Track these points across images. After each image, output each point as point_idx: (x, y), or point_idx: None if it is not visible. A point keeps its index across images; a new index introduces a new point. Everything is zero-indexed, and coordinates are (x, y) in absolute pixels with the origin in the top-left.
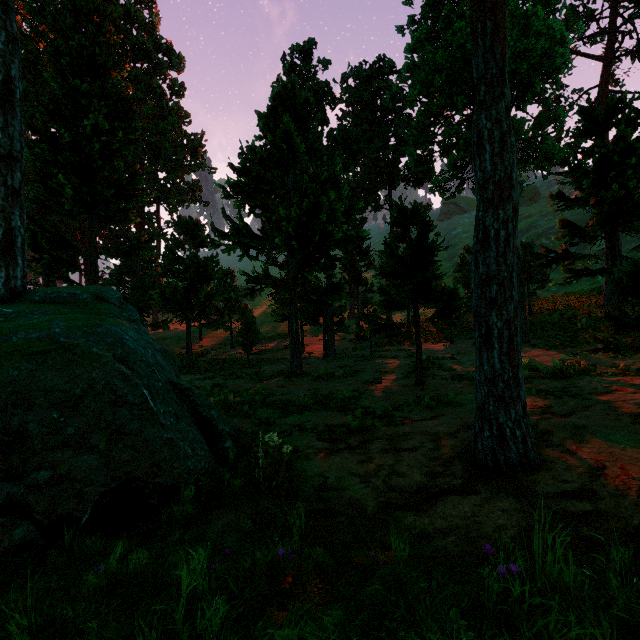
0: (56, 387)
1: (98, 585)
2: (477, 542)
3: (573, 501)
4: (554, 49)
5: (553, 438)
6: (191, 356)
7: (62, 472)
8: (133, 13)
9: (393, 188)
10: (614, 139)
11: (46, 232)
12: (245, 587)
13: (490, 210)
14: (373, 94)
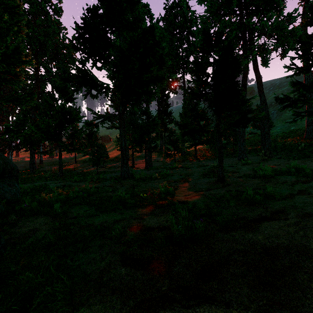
0: None
1: None
2: None
3: None
4: None
5: None
6: (62, 169)
7: None
8: None
9: (186, 72)
10: None
11: None
12: None
13: None
14: (174, 17)
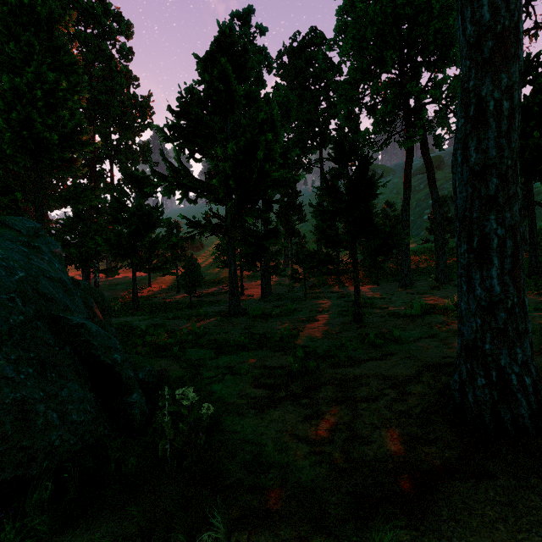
0: None
1: None
2: None
3: None
4: None
5: None
6: (136, 299)
7: None
8: None
9: (324, 147)
10: (533, 91)
11: None
12: None
13: (488, 74)
14: (306, 62)
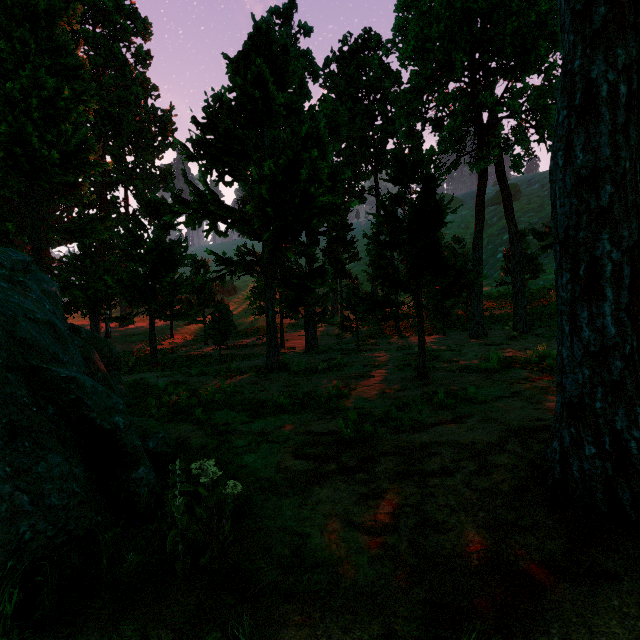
0: None
1: None
2: None
3: None
4: None
5: None
6: (155, 352)
7: None
8: None
9: (380, 171)
10: None
11: None
12: None
13: (599, 50)
14: (358, 69)
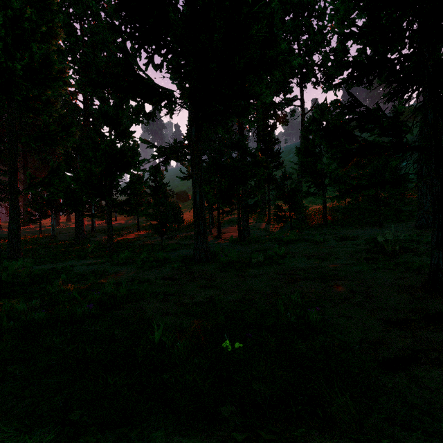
0: None
1: None
2: None
3: None
4: None
5: None
6: (112, 240)
7: None
8: None
9: (306, 80)
10: None
11: None
12: None
13: None
14: None
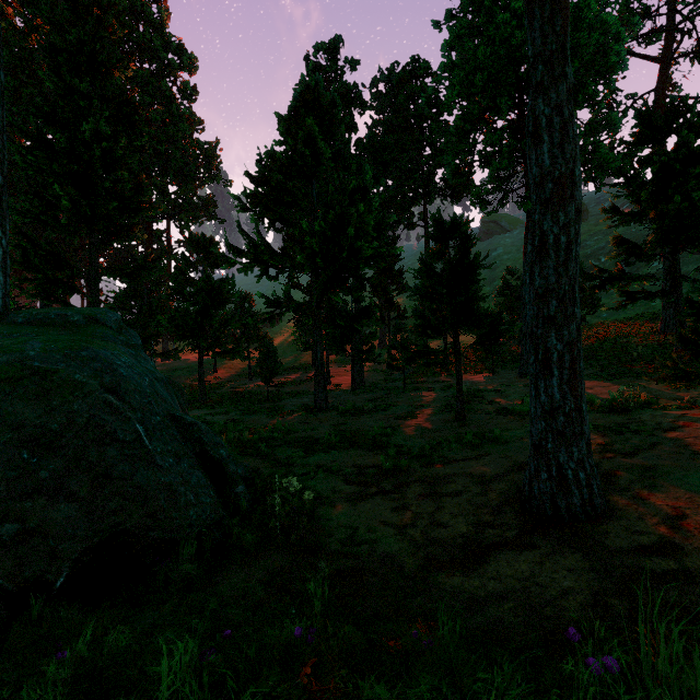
0: (27, 421)
1: (59, 677)
2: (541, 610)
3: (653, 558)
4: (608, 46)
5: (619, 481)
6: (204, 389)
7: (32, 525)
8: (139, 7)
9: (428, 203)
10: (675, 146)
11: (40, 249)
12: (249, 682)
13: (548, 212)
14: (406, 99)
